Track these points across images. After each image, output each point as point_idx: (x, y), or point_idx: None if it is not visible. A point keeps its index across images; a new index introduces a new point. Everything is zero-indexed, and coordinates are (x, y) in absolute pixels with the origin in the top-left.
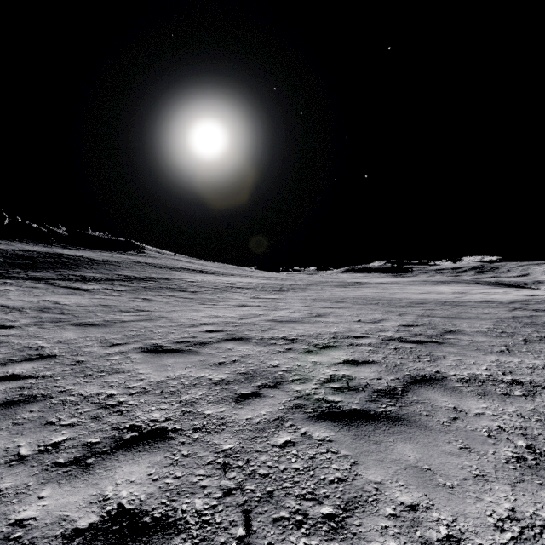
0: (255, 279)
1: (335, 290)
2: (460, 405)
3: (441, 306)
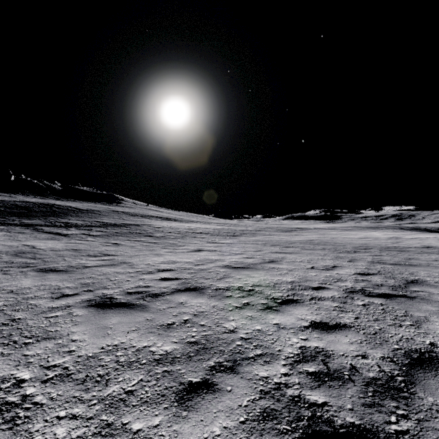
0: (212, 225)
1: (281, 235)
2: None
3: (386, 252)
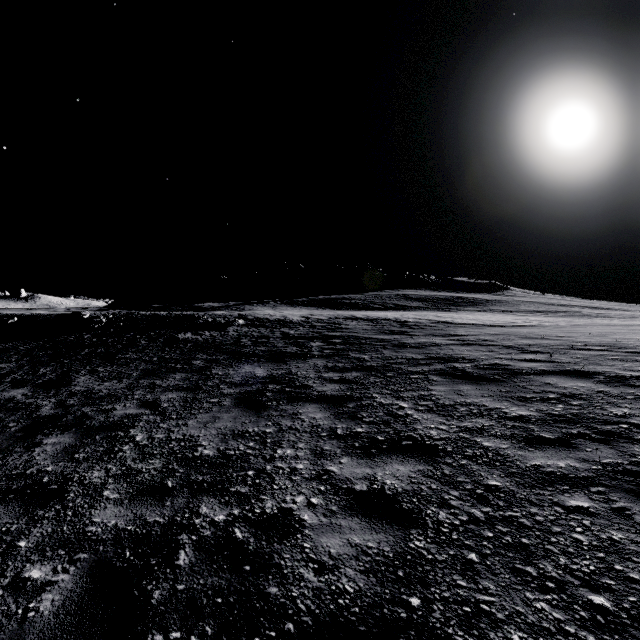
0: None
1: None
2: None
3: None
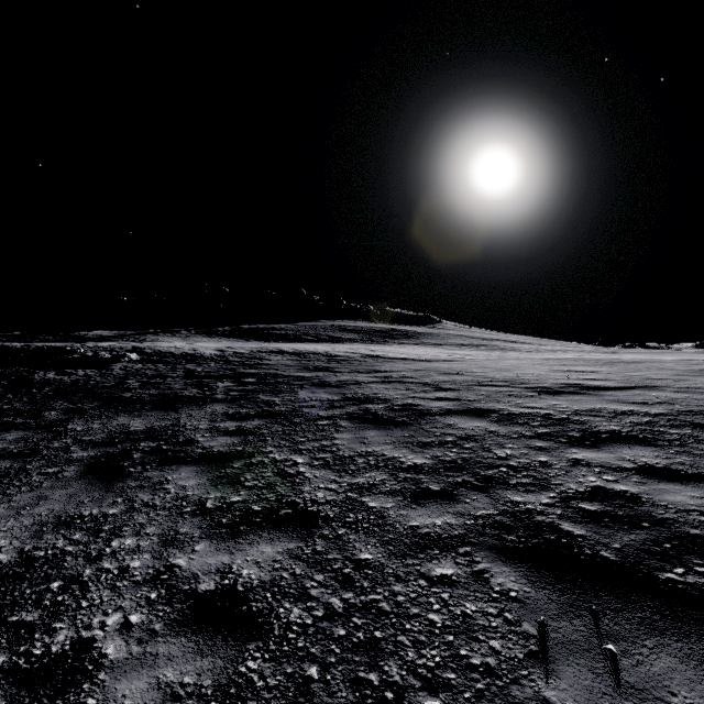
0: None
1: None
2: (687, 362)
3: None
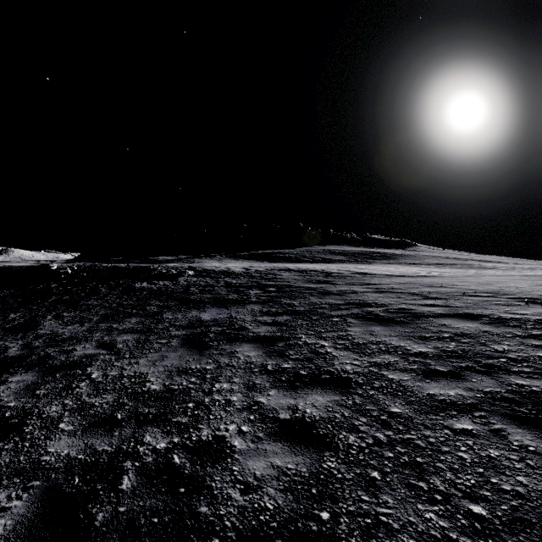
0: None
1: None
2: None
3: None
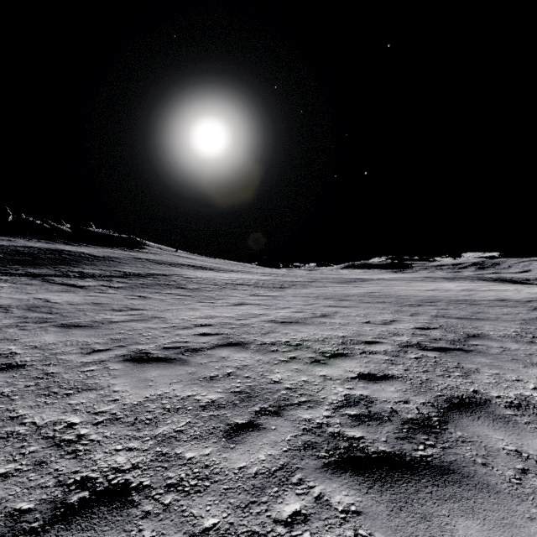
0: (255, 275)
1: (337, 287)
2: (523, 447)
3: (454, 305)
